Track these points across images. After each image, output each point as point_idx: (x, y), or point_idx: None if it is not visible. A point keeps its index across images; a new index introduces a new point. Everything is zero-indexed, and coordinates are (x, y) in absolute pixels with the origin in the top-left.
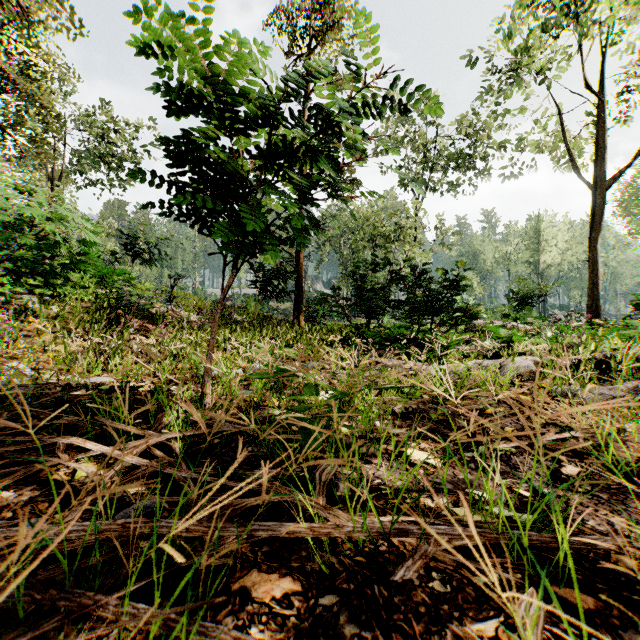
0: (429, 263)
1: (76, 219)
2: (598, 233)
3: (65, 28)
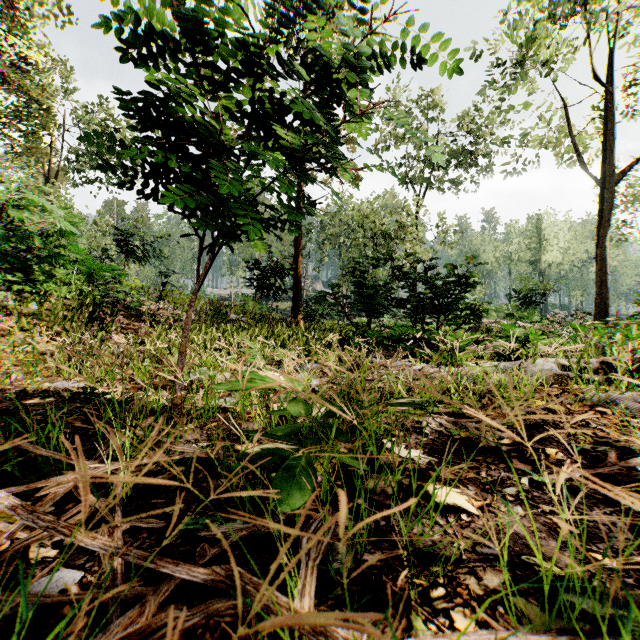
0: (435, 257)
1: (49, 207)
2: (606, 229)
3: (53, 14)
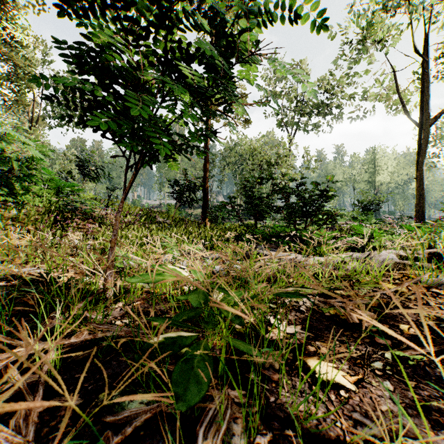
0: (304, 177)
1: (22, 139)
2: (423, 158)
3: (31, 5)
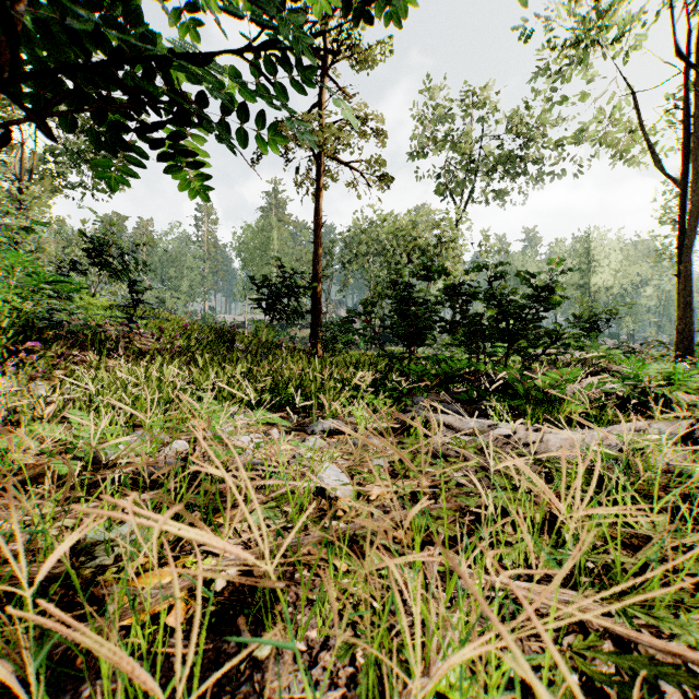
0: (503, 262)
1: None
2: (692, 239)
3: None
